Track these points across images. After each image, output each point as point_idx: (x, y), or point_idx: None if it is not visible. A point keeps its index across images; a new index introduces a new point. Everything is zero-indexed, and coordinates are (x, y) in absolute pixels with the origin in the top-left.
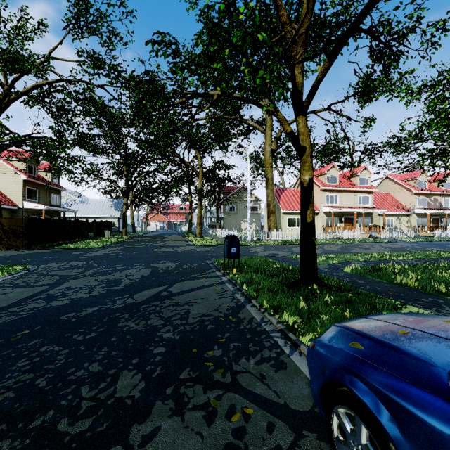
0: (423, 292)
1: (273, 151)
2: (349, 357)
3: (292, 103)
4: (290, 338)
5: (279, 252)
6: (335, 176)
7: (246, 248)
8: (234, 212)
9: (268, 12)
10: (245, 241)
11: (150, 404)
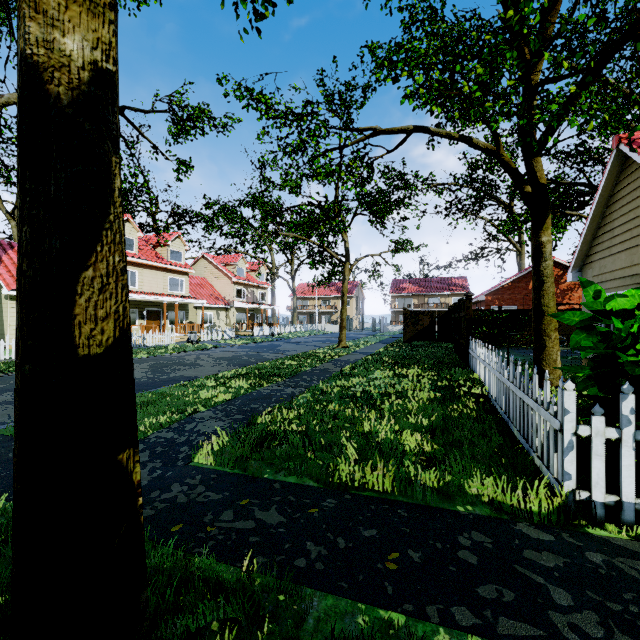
0: (412, 503)
1: None
2: None
3: None
4: None
5: None
6: (131, 237)
7: None
8: None
9: None
10: None
11: None
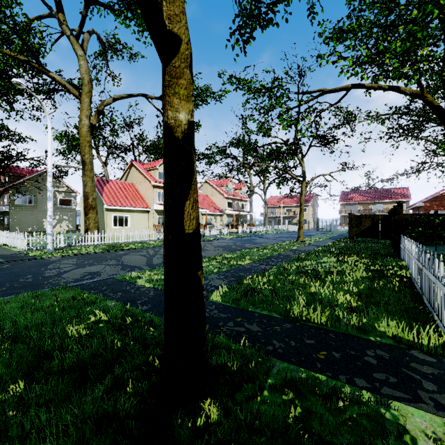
0: (338, 332)
1: (93, 126)
2: None
3: None
4: None
5: (102, 269)
6: None
7: (40, 265)
8: (31, 205)
9: None
10: (44, 250)
11: None
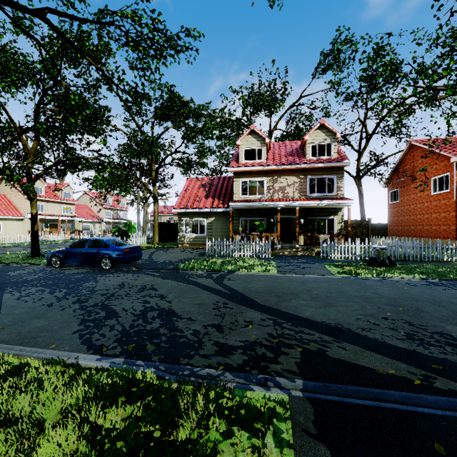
0: None
1: None
2: (55, 251)
3: (27, 177)
4: (36, 264)
5: None
6: (41, 187)
7: None
8: None
9: (31, 175)
10: None
11: (7, 272)
